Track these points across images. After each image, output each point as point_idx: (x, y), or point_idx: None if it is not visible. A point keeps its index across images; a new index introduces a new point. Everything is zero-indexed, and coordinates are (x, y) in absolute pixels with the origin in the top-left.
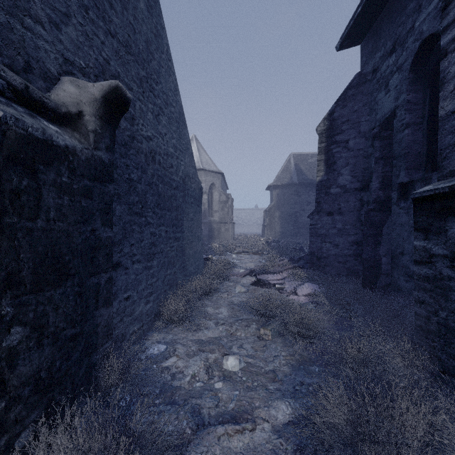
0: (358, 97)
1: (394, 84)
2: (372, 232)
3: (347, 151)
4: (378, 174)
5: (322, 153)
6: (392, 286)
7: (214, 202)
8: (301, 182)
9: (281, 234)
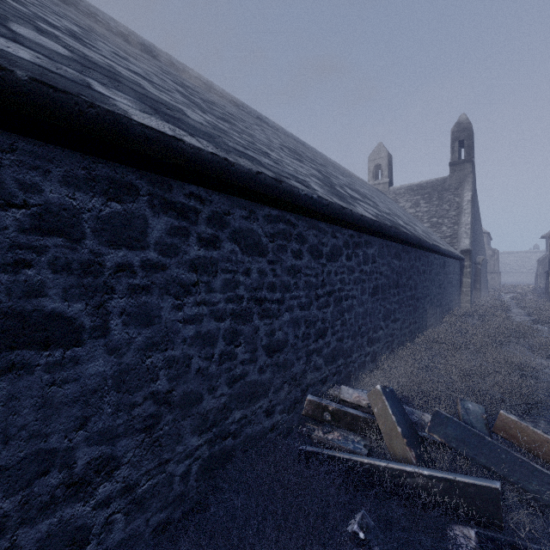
0: None
1: None
2: None
3: None
4: None
5: None
6: None
7: None
8: None
9: None
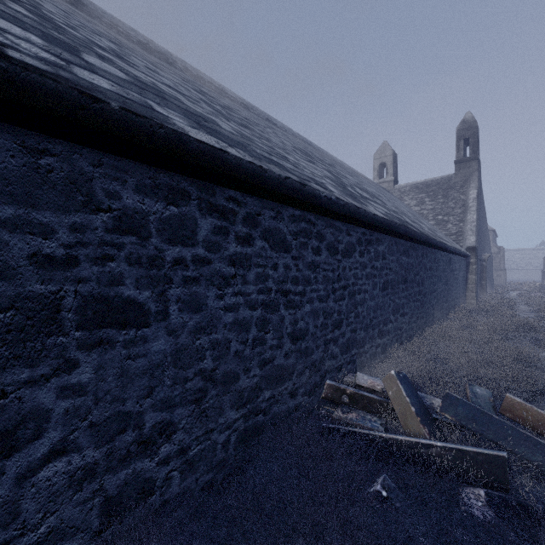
0: None
1: None
2: None
3: None
4: None
5: None
6: None
7: None
8: None
9: None
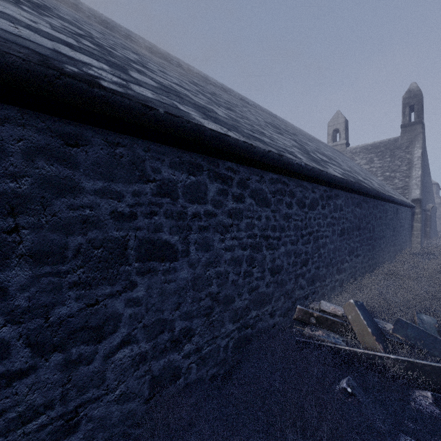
0: None
1: None
2: None
3: None
4: None
5: None
6: None
7: None
8: None
9: None
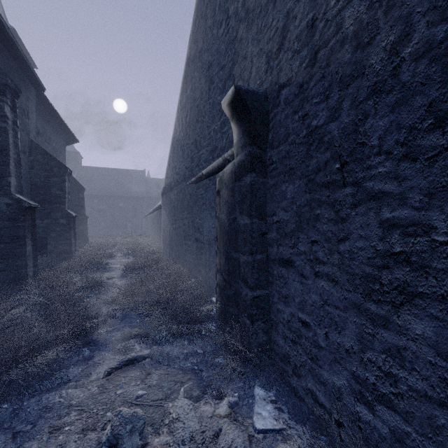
0: None
1: None
2: None
3: None
4: None
5: None
6: None
7: None
8: None
9: None
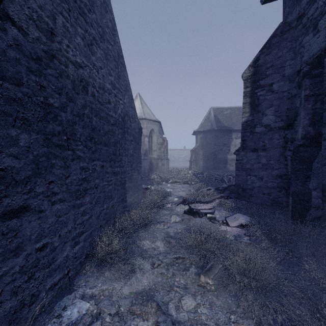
0: (282, 44)
1: (325, 24)
2: (302, 167)
3: (271, 94)
4: (308, 111)
5: (247, 96)
6: (322, 219)
7: (153, 144)
8: (219, 128)
9: (203, 168)
